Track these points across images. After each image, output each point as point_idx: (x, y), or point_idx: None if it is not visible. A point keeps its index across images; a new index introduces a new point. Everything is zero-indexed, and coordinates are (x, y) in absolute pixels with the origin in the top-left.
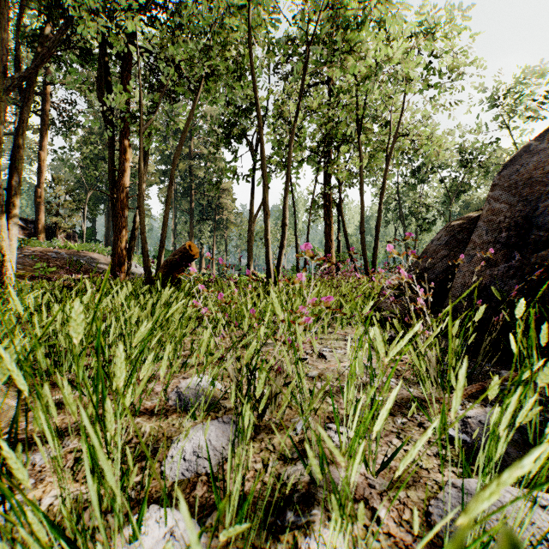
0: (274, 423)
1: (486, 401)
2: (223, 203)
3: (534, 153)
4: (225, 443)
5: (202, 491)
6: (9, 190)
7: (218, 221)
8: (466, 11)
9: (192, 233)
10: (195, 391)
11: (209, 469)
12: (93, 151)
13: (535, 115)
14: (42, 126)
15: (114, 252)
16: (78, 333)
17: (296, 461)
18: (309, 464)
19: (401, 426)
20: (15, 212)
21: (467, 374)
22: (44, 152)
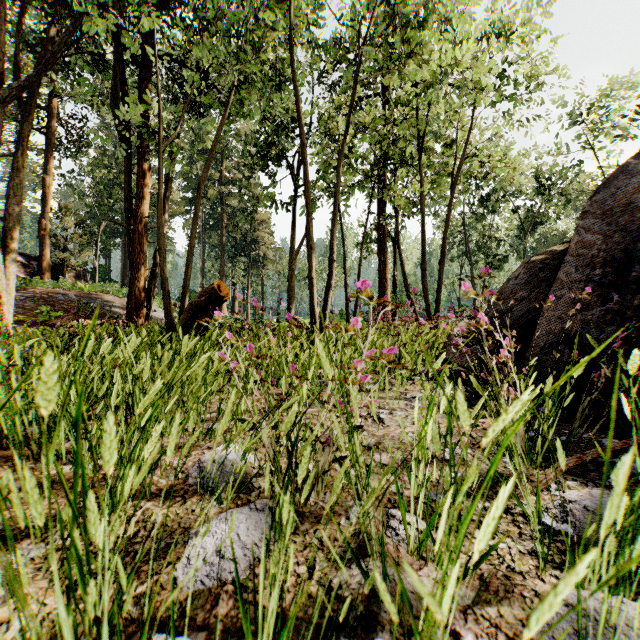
0: (322, 508)
1: (587, 479)
2: (259, 237)
3: (633, 173)
4: (258, 538)
5: (227, 607)
6: (5, 221)
7: (253, 258)
8: (546, 8)
9: (223, 272)
10: (221, 466)
11: (236, 581)
12: (107, 175)
13: (624, 133)
14: (47, 146)
15: (131, 294)
16: (53, 399)
17: (351, 562)
18: (370, 577)
19: (483, 513)
20: (12, 246)
21: (563, 444)
22: (49, 176)
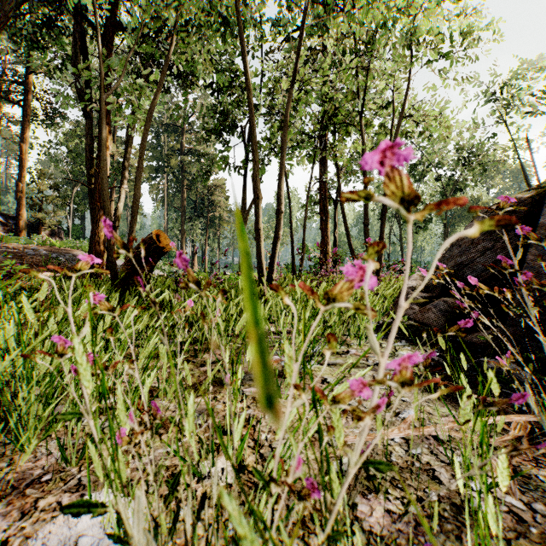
0: None
1: None
2: (215, 200)
3: None
4: None
5: None
6: None
7: (210, 219)
8: None
9: (184, 231)
10: None
11: None
12: (79, 144)
13: (534, 110)
14: (24, 117)
15: (91, 248)
16: None
17: None
18: None
19: None
20: None
21: None
22: (26, 144)
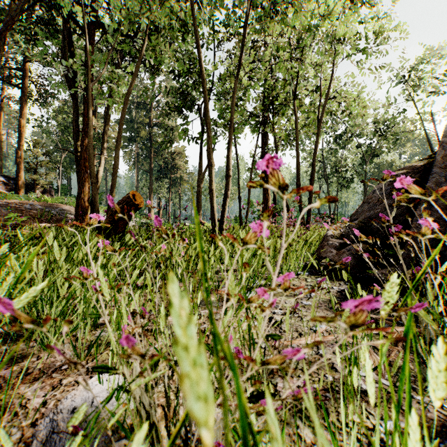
0: None
1: None
2: (177, 164)
3: None
4: None
5: None
6: None
7: (173, 179)
8: None
9: (151, 189)
10: (79, 421)
11: None
12: (67, 119)
13: (437, 91)
14: (22, 97)
15: (78, 204)
16: None
17: None
18: None
19: None
20: None
21: None
22: (24, 119)
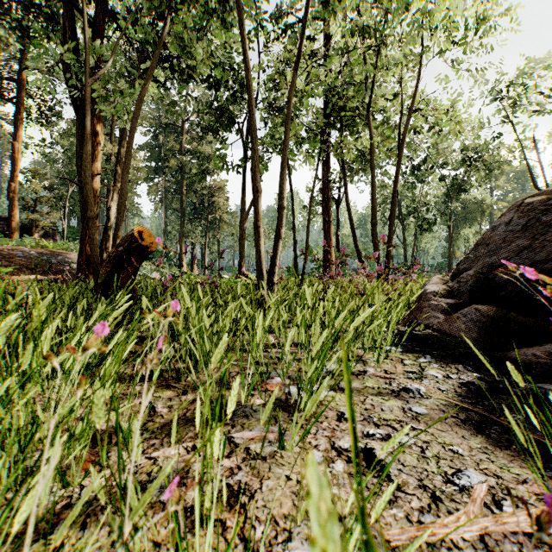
0: None
1: None
2: (215, 201)
3: None
4: None
5: None
6: None
7: (210, 221)
8: None
9: (183, 233)
10: None
11: None
12: (74, 143)
13: (541, 110)
14: (16, 115)
15: (81, 250)
16: None
17: None
18: None
19: None
20: None
21: None
22: (18, 143)
